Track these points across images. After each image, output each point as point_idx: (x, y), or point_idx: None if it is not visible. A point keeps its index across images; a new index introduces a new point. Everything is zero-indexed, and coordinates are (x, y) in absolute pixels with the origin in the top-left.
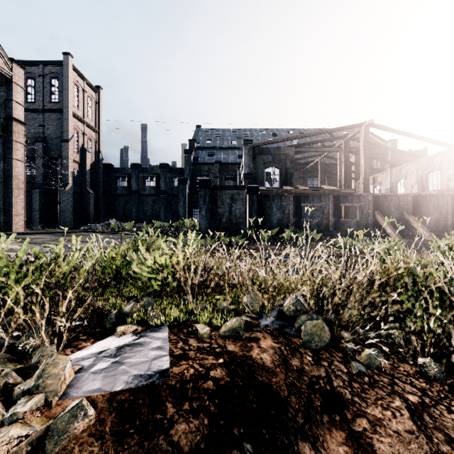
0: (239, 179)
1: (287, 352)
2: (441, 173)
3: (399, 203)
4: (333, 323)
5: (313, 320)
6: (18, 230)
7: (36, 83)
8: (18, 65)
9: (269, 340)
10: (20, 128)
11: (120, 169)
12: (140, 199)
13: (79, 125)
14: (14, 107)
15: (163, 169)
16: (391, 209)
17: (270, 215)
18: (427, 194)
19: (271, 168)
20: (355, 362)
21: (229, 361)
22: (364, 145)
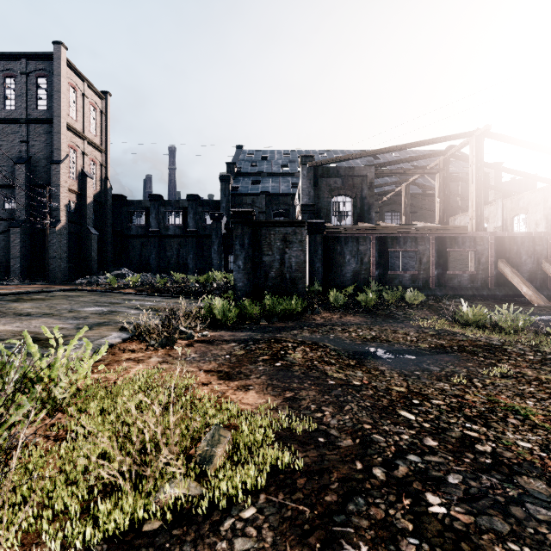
0: (293, 214)
1: None
2: None
3: (534, 247)
4: None
5: None
6: None
7: (17, 84)
8: None
9: None
10: None
11: (135, 201)
12: (162, 242)
13: (77, 142)
14: None
15: (192, 202)
16: (523, 256)
17: (341, 265)
18: None
19: (340, 197)
20: None
21: None
22: (477, 162)
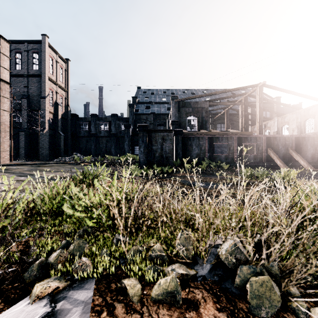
0: (168, 125)
1: None
2: (315, 120)
3: (285, 142)
4: (278, 276)
5: (257, 274)
6: (5, 162)
7: (22, 56)
8: (4, 40)
9: (211, 304)
10: (6, 87)
11: (83, 118)
12: (97, 139)
13: (53, 86)
14: (2, 71)
15: (113, 118)
16: (280, 147)
17: (191, 151)
18: (306, 135)
19: (191, 117)
20: None
21: None
22: (259, 100)
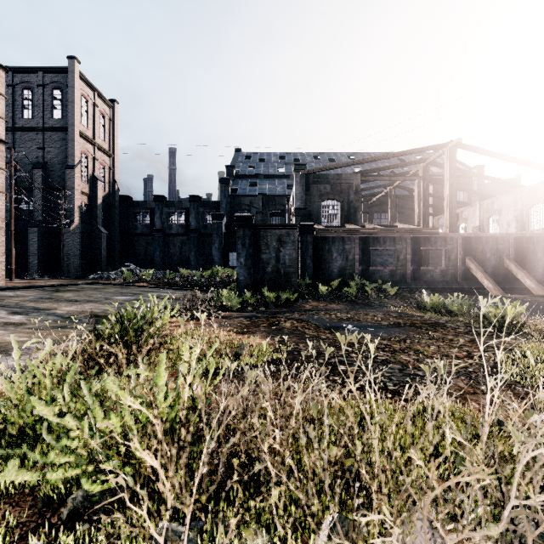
0: (288, 214)
1: None
2: None
3: (497, 246)
4: None
5: None
6: None
7: (34, 95)
8: None
9: None
10: None
11: (140, 202)
12: (166, 240)
13: (89, 148)
14: None
15: (194, 203)
16: (487, 254)
17: (329, 262)
18: (534, 234)
19: (329, 201)
20: None
21: None
22: (450, 171)
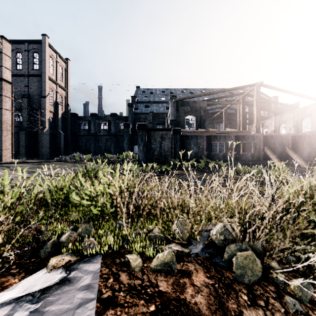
0: (167, 124)
1: (222, 291)
2: (311, 119)
3: (282, 141)
4: (261, 253)
5: (243, 250)
6: (7, 160)
7: (23, 56)
8: (6, 41)
9: (201, 273)
10: (8, 86)
11: (82, 117)
12: (97, 138)
13: (53, 86)
14: (3, 71)
15: (113, 117)
16: (276, 145)
17: (189, 149)
18: (302, 134)
19: (189, 116)
20: (289, 298)
21: (161, 309)
22: (257, 99)
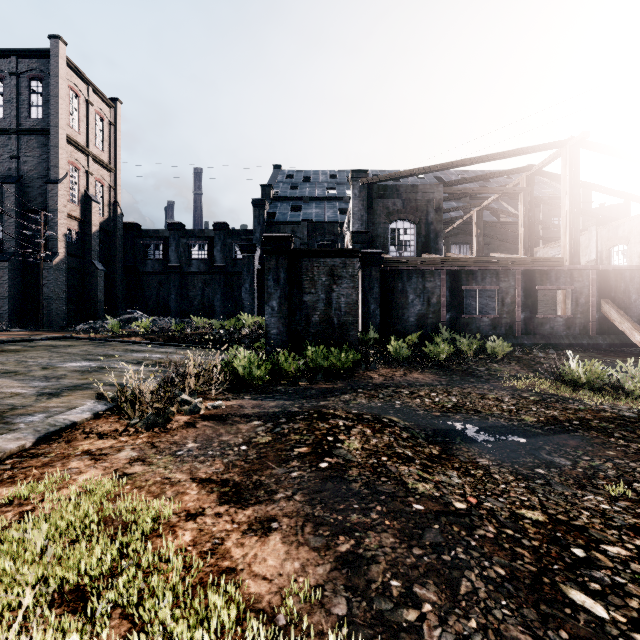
0: (342, 245)
1: None
2: None
3: None
4: None
5: None
6: None
7: (6, 87)
8: None
9: None
10: None
11: (150, 231)
12: (183, 280)
13: (80, 159)
14: None
15: (219, 232)
16: (632, 296)
17: (403, 307)
18: None
19: (400, 222)
20: None
21: None
22: (571, 179)
